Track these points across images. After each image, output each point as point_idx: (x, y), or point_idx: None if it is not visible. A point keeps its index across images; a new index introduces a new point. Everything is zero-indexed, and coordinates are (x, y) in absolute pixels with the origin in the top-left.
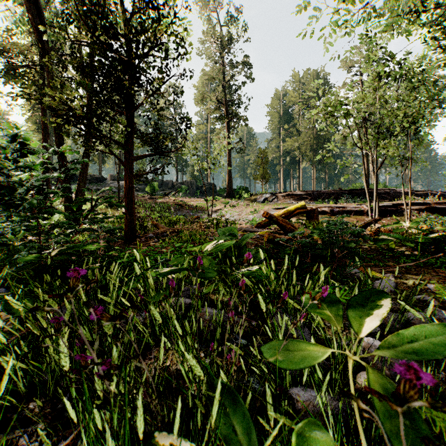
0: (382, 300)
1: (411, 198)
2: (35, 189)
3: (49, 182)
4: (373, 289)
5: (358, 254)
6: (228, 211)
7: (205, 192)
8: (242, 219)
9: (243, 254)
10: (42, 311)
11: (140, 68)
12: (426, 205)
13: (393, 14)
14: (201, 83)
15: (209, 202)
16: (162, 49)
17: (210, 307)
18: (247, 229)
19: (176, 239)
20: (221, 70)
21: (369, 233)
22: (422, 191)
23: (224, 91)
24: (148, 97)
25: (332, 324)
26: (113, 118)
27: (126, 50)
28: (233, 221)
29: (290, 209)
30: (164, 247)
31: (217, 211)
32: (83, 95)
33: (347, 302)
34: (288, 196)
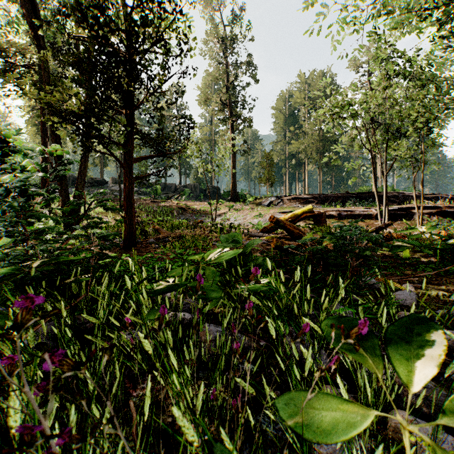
0: (437, 335)
1: (420, 201)
2: (18, 192)
3: (48, 186)
4: (419, 317)
5: (375, 263)
6: (233, 215)
7: (209, 196)
8: (247, 224)
9: (249, 262)
10: (1, 342)
11: (139, 64)
12: (437, 209)
13: (403, 11)
14: (205, 84)
15: (213, 206)
16: (163, 45)
17: (213, 323)
18: (252, 234)
19: (178, 245)
20: (225, 70)
21: (380, 238)
22: (431, 195)
23: (228, 92)
24: (148, 95)
25: (373, 369)
26: (111, 117)
27: (125, 45)
28: (238, 226)
29: (297, 213)
30: (164, 253)
31: (221, 215)
32: (79, 91)
33: (388, 336)
34: (293, 199)
